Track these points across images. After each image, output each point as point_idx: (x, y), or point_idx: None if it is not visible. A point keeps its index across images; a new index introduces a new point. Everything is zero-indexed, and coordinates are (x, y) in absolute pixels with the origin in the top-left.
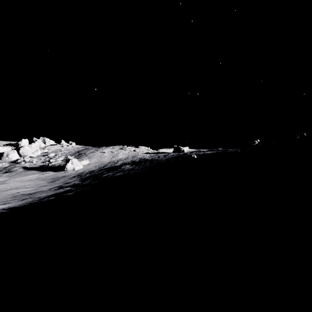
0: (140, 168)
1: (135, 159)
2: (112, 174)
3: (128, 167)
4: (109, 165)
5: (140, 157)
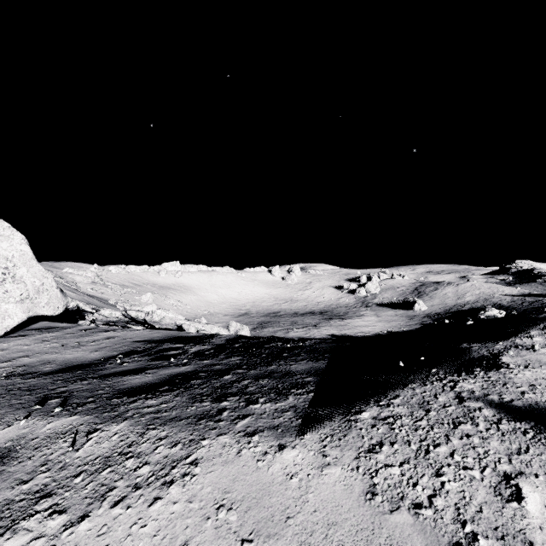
0: None
1: (486, 304)
2: None
3: None
4: (455, 309)
5: (494, 301)
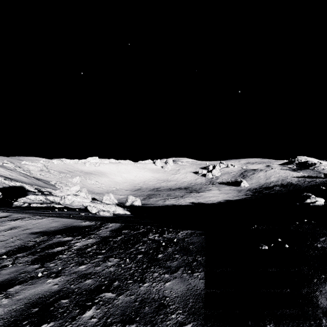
0: (285, 190)
1: (283, 183)
2: (268, 192)
3: (278, 188)
4: (265, 185)
5: (288, 181)
